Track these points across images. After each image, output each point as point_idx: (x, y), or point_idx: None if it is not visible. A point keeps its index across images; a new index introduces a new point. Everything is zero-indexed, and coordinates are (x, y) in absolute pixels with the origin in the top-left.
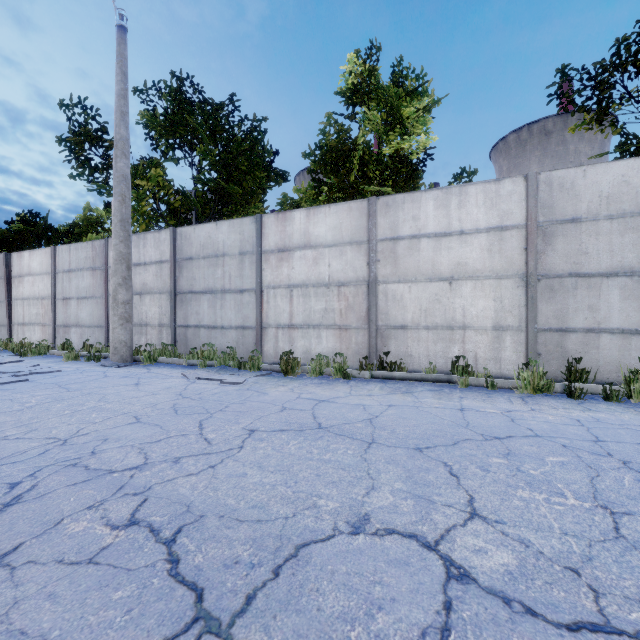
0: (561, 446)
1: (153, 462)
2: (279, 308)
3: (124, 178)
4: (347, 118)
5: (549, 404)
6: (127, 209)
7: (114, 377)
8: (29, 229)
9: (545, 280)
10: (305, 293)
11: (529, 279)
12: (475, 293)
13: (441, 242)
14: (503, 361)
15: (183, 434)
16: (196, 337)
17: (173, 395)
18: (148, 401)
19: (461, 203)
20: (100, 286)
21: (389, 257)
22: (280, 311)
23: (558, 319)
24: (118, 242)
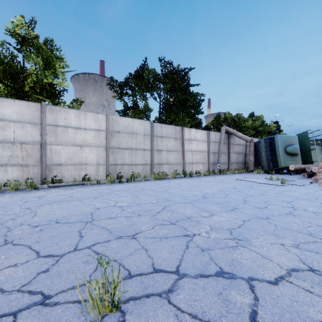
0: (124, 191)
1: (2, 222)
2: None
3: None
4: (15, 49)
5: (116, 185)
6: None
7: None
8: None
9: (111, 149)
10: None
11: (107, 148)
12: (90, 152)
13: (77, 131)
14: (99, 175)
15: None
16: None
17: None
18: None
19: (85, 118)
20: None
21: (53, 133)
22: None
23: (114, 161)
24: None
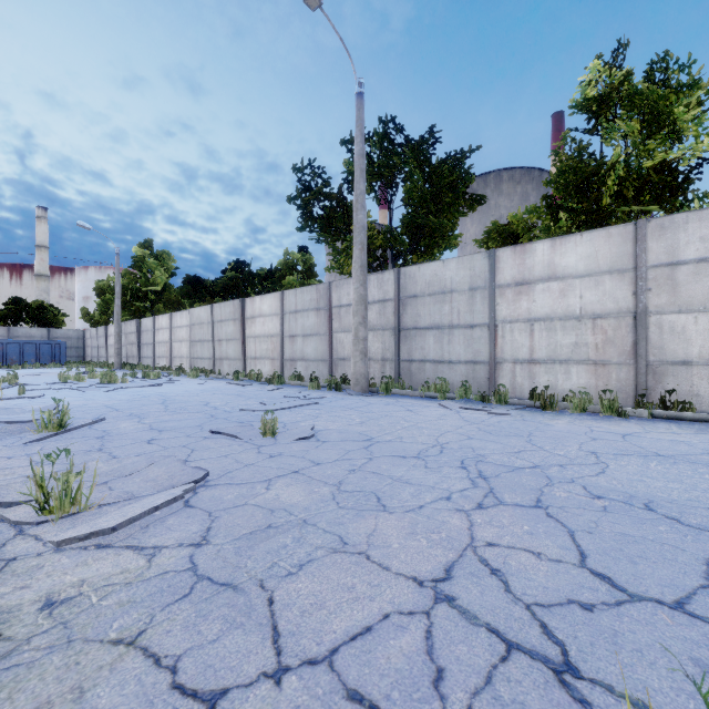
0: None
1: (543, 465)
2: (516, 343)
3: (363, 228)
4: (585, 132)
5: None
6: (365, 255)
7: (379, 404)
8: (238, 276)
9: None
10: (549, 327)
11: None
12: None
13: None
14: None
15: (531, 449)
16: (421, 371)
17: (462, 421)
18: (449, 424)
19: None
20: (324, 324)
21: (664, 285)
22: (518, 346)
23: None
24: (359, 286)
